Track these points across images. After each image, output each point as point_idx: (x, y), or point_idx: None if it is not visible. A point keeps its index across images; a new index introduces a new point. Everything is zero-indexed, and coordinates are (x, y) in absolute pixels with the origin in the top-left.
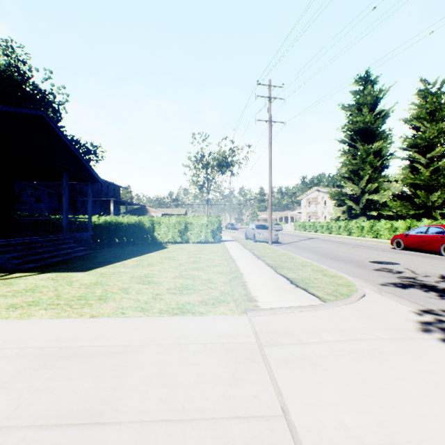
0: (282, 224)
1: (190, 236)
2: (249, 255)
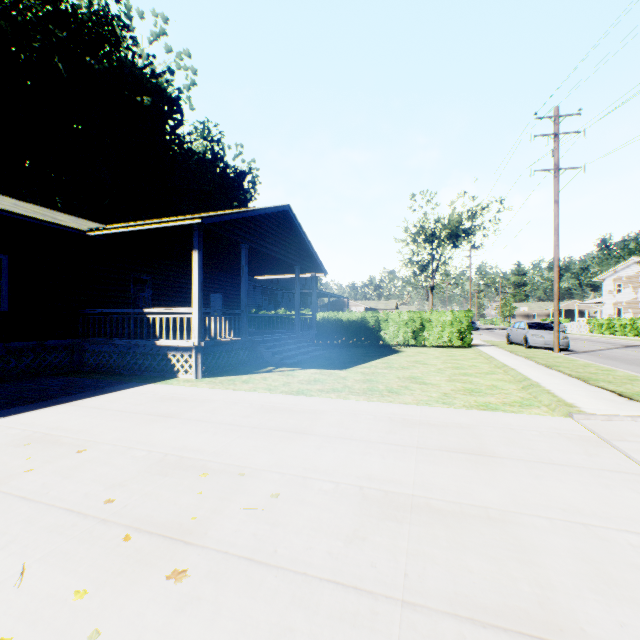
0: (563, 322)
1: (427, 337)
2: (531, 364)
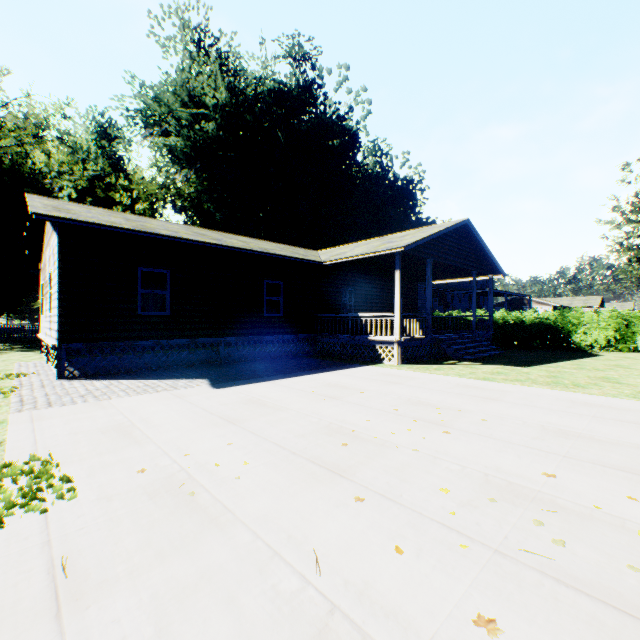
0: None
1: (638, 341)
2: None
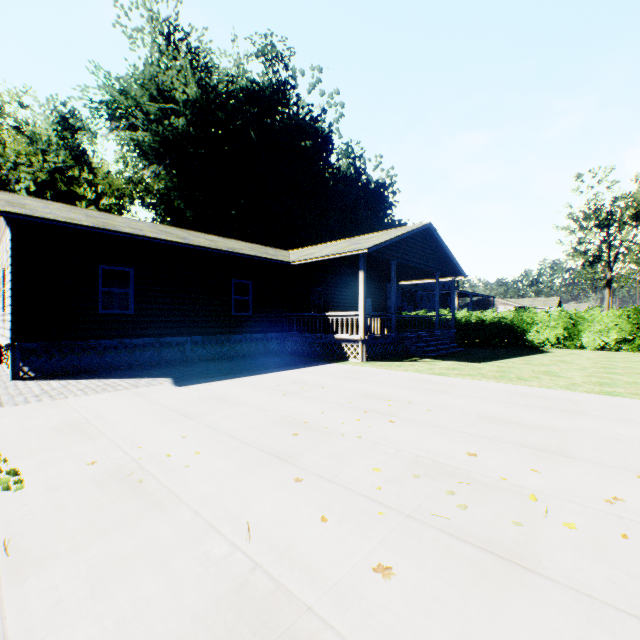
0: None
1: (583, 338)
2: None
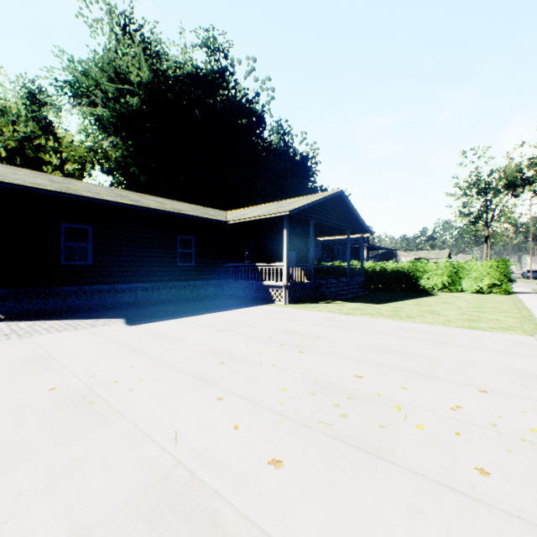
0: None
1: (463, 284)
2: None
